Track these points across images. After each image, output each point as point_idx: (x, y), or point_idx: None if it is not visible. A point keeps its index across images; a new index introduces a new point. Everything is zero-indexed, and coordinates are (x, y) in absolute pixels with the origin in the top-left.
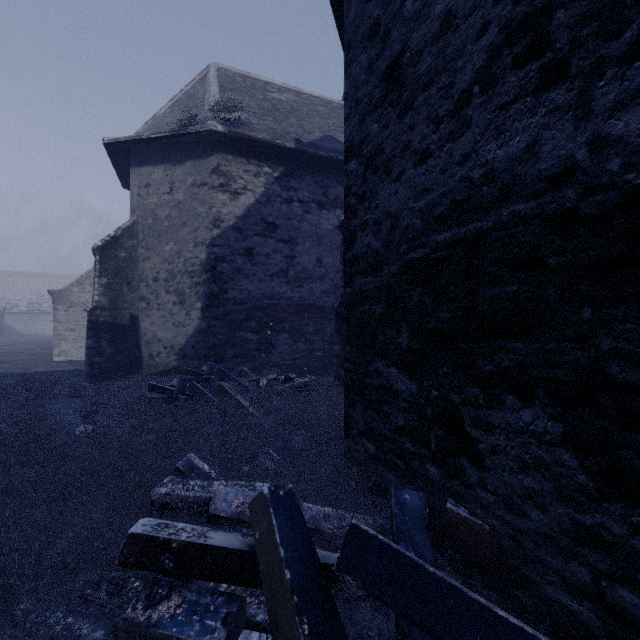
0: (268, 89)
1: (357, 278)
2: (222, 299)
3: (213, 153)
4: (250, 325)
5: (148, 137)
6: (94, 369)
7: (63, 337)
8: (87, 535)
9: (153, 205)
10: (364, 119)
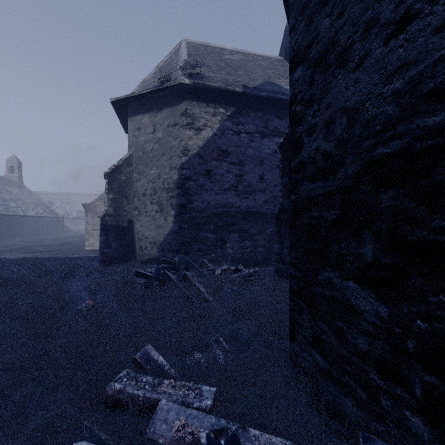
0: (223, 53)
1: (303, 184)
2: (189, 208)
3: (182, 101)
4: (209, 227)
5: (138, 94)
6: (104, 257)
7: (91, 234)
8: (35, 440)
9: (142, 142)
10: (312, 20)
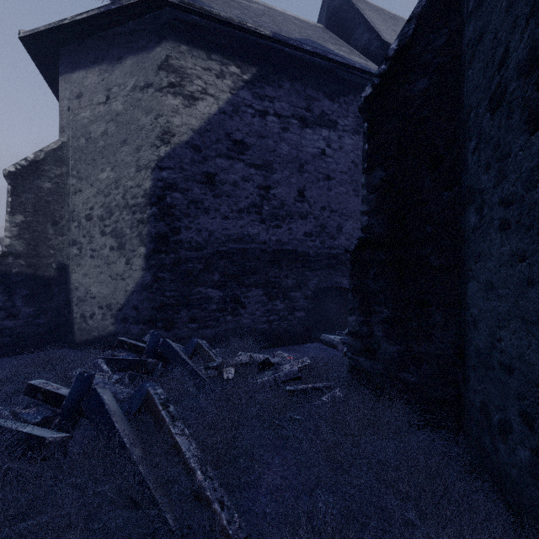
0: None
1: None
2: (172, 242)
3: (160, 41)
4: (211, 277)
5: (72, 20)
6: (4, 336)
7: None
8: None
9: (86, 120)
10: None
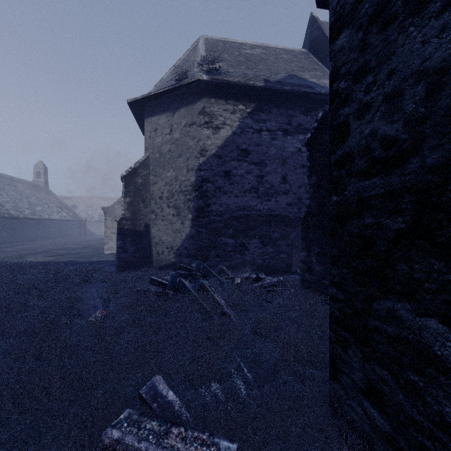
0: (242, 47)
1: (350, 182)
2: (206, 211)
3: (200, 99)
4: (228, 232)
5: (155, 93)
6: (121, 262)
7: (110, 238)
8: None
9: (159, 143)
10: None
